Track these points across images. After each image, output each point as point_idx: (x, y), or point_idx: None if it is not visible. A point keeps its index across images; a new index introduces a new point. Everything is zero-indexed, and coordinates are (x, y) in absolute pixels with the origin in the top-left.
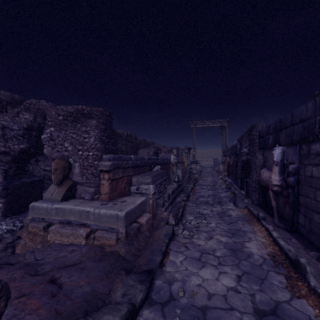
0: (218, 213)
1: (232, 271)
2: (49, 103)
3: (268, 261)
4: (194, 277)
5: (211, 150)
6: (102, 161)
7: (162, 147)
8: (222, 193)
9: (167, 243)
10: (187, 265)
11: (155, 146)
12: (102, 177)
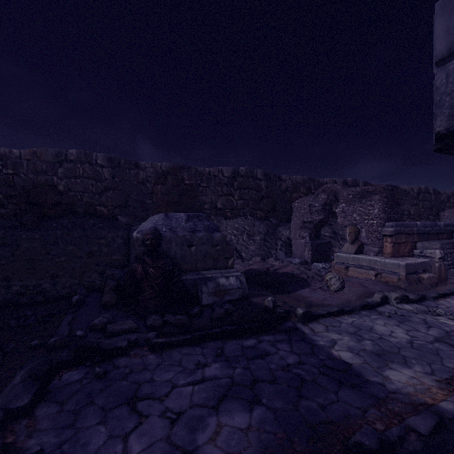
0: None
1: None
2: (339, 186)
3: None
4: None
5: None
6: (384, 228)
7: None
8: None
9: (446, 293)
10: None
11: None
12: (384, 240)
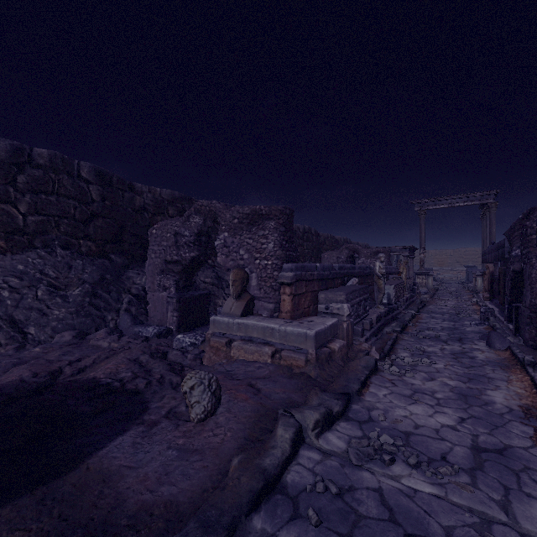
0: (453, 353)
1: (454, 413)
2: (221, 204)
3: (516, 412)
4: (400, 410)
5: (462, 250)
6: (282, 272)
7: (361, 248)
8: (470, 326)
9: (366, 375)
10: (392, 399)
11: (350, 246)
12: (282, 291)
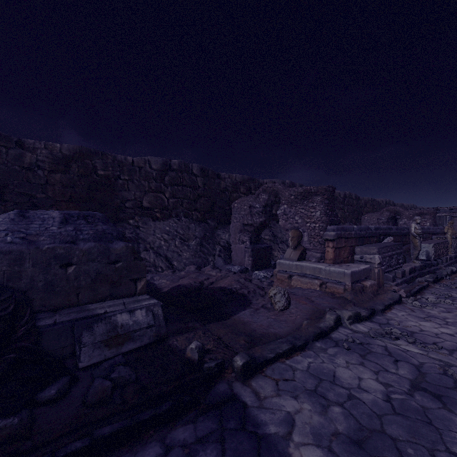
0: None
1: (456, 329)
2: (281, 185)
3: None
4: (412, 322)
5: None
6: (327, 232)
7: (402, 210)
8: None
9: (390, 303)
10: (408, 317)
11: (390, 209)
12: (326, 245)
